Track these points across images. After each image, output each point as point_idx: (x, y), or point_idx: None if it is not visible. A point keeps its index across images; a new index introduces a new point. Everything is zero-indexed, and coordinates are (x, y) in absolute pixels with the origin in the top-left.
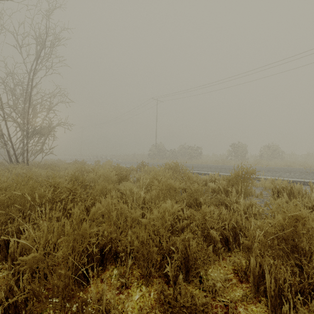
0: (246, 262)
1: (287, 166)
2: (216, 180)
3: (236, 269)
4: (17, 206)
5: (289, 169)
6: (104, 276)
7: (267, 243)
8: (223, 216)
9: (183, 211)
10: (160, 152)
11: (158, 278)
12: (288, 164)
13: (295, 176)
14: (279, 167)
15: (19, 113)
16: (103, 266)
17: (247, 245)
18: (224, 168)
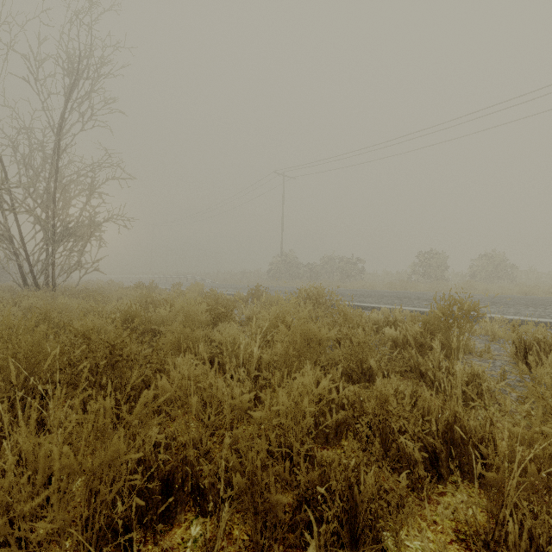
0: (488, 520)
1: (523, 294)
2: (398, 322)
3: (462, 528)
4: (6, 377)
5: (532, 300)
6: (169, 546)
7: (541, 481)
8: (424, 402)
9: (337, 387)
10: (289, 268)
11: (289, 551)
12: (525, 290)
13: (548, 314)
14: (511, 296)
15: (40, 198)
16: (170, 515)
17: (492, 483)
18: (408, 297)
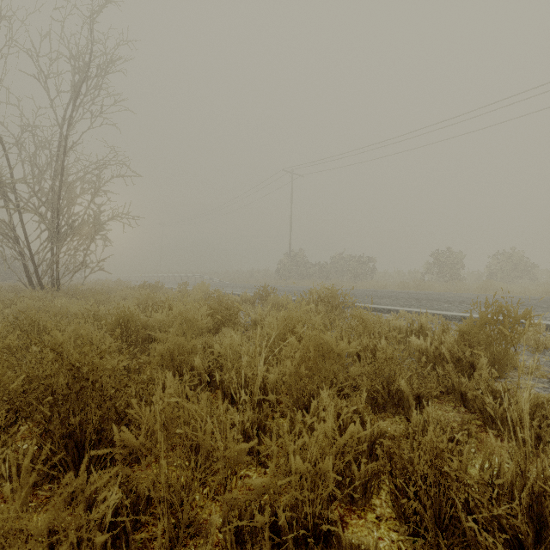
0: None
1: (549, 294)
2: (427, 331)
3: None
4: None
5: None
6: None
7: None
8: (491, 455)
9: (361, 417)
10: (298, 267)
11: None
12: None
13: None
14: (539, 297)
15: (46, 197)
16: None
17: None
18: (426, 299)
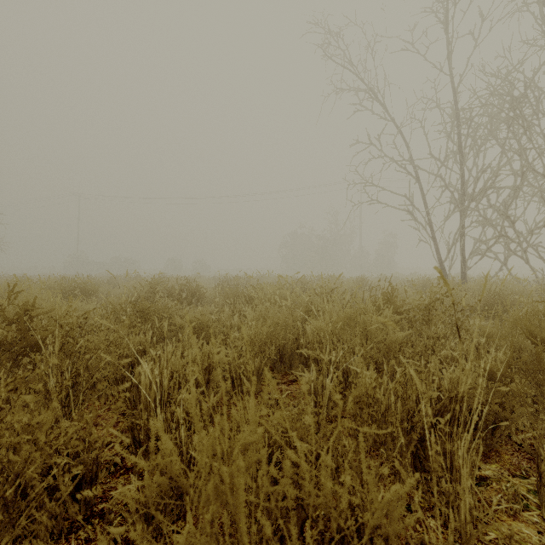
0: None
1: None
2: None
3: None
4: None
5: None
6: None
7: None
8: None
9: None
10: (85, 265)
11: None
12: None
13: None
14: None
15: None
16: None
17: None
18: None
